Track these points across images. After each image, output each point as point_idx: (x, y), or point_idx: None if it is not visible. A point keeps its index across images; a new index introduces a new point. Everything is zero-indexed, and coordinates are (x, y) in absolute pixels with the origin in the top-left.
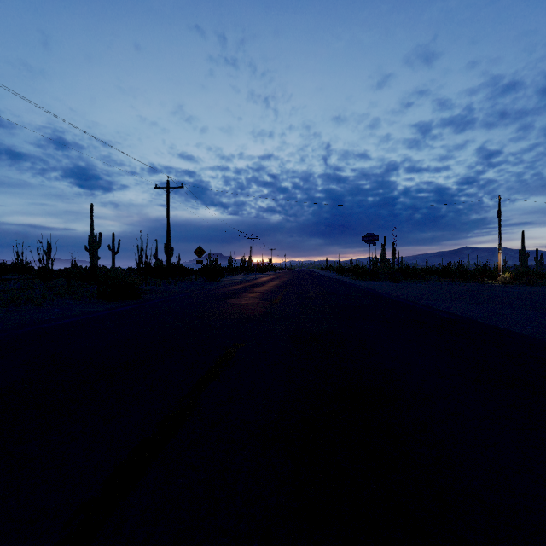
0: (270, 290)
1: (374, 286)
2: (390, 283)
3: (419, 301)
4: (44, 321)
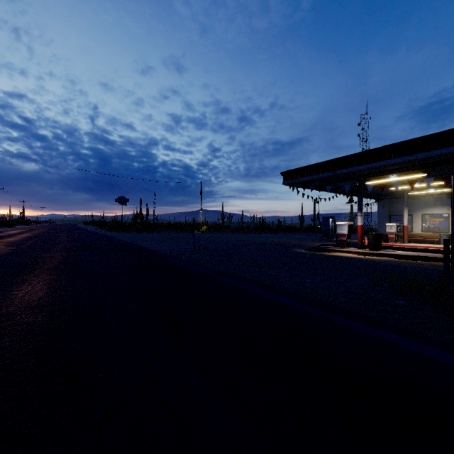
0: (18, 240)
1: (119, 235)
2: (134, 234)
3: (134, 242)
4: None
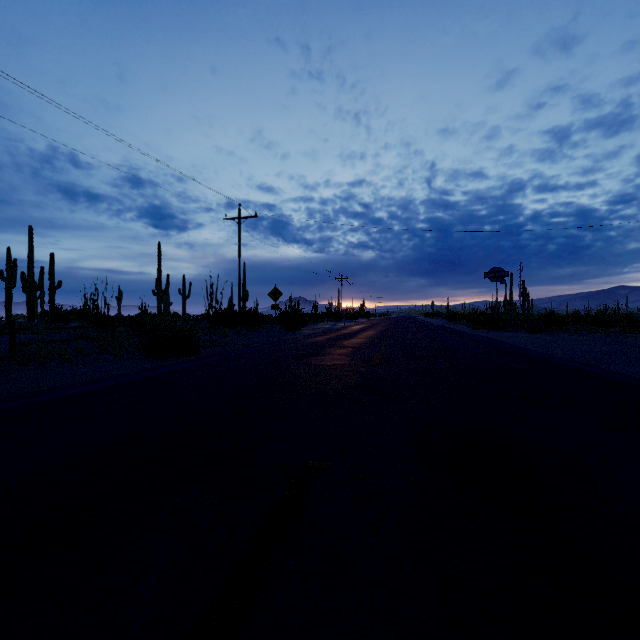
0: (364, 344)
1: (507, 338)
2: (527, 334)
3: (600, 365)
4: (46, 390)
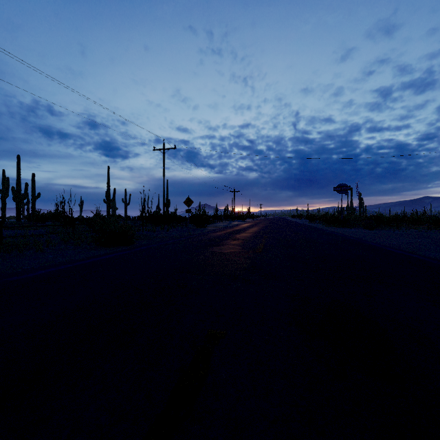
0: (250, 237)
1: (350, 233)
2: (364, 230)
3: (418, 252)
4: (21, 271)
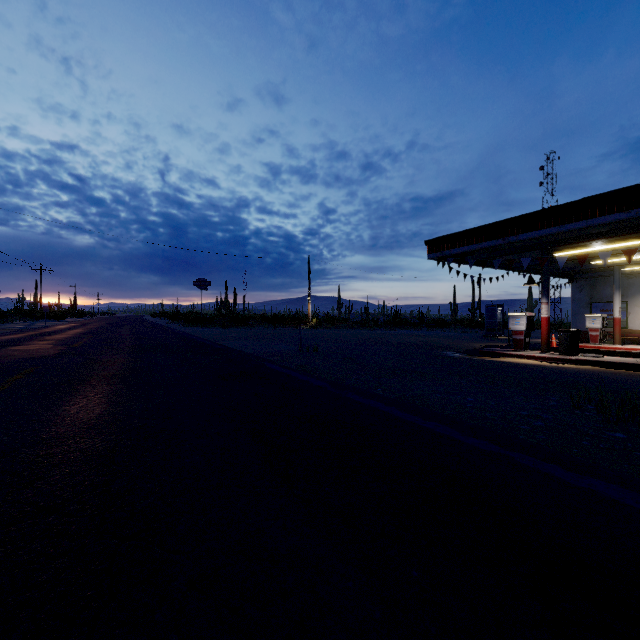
0: (69, 337)
1: (198, 331)
2: (218, 329)
3: (219, 341)
4: None
